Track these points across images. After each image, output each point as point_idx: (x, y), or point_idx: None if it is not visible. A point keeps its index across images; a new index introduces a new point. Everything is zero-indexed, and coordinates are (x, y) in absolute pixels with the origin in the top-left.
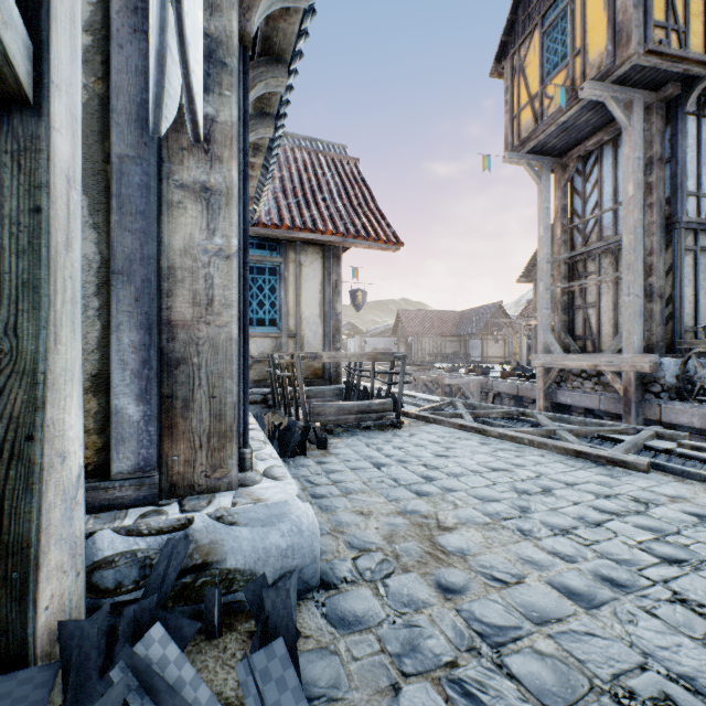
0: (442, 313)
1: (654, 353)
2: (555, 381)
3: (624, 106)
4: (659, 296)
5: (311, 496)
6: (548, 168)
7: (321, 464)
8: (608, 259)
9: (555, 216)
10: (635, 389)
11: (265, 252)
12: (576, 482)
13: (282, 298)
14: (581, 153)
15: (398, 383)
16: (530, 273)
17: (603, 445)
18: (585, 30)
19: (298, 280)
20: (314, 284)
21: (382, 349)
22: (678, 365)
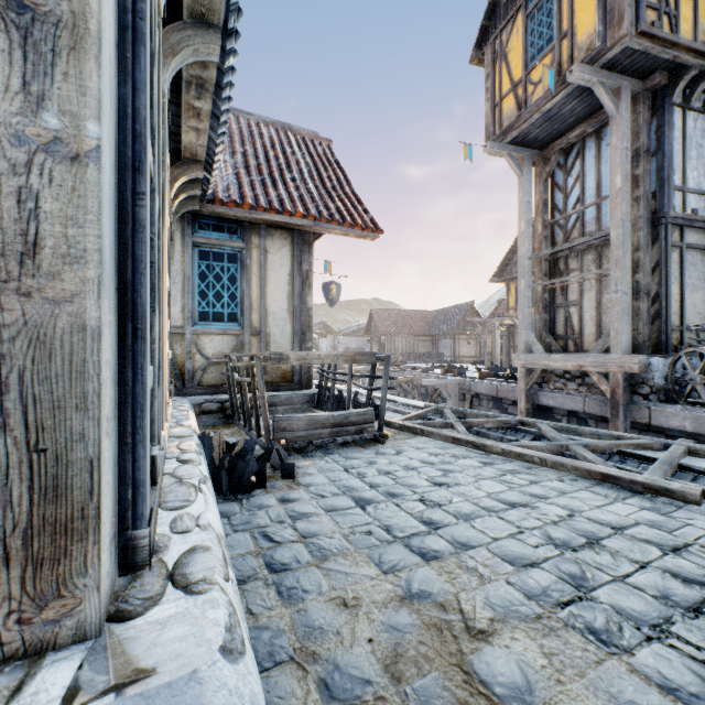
0: (415, 313)
1: (641, 353)
2: (536, 382)
3: (612, 94)
4: (645, 293)
5: (267, 569)
6: (530, 160)
7: (285, 504)
8: (591, 256)
9: (536, 211)
10: (623, 391)
11: (223, 234)
12: (623, 524)
13: (244, 289)
14: (563, 146)
15: (381, 389)
16: (502, 272)
17: (627, 463)
18: (572, 11)
19: (263, 269)
20: (282, 273)
21: (354, 348)
22: (667, 366)
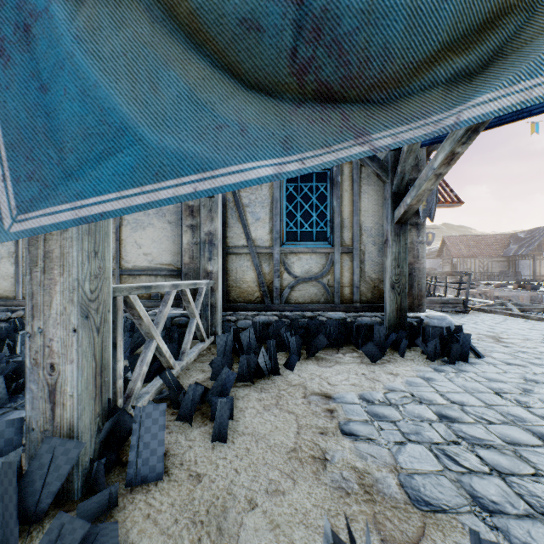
0: (488, 237)
1: None
2: None
3: None
4: None
5: None
6: None
7: None
8: None
9: None
10: None
11: None
12: None
13: None
14: None
15: (465, 288)
16: None
17: None
18: None
19: None
20: None
21: (427, 268)
22: None
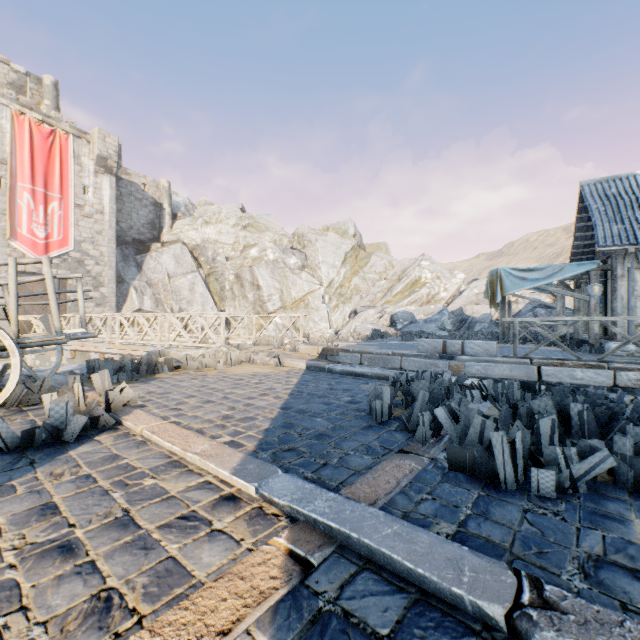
0: None
1: None
2: None
3: None
4: None
5: None
6: None
7: None
8: None
9: None
10: None
11: None
12: None
13: None
14: None
15: None
16: None
17: None
18: None
19: None
20: None
21: None
22: None
